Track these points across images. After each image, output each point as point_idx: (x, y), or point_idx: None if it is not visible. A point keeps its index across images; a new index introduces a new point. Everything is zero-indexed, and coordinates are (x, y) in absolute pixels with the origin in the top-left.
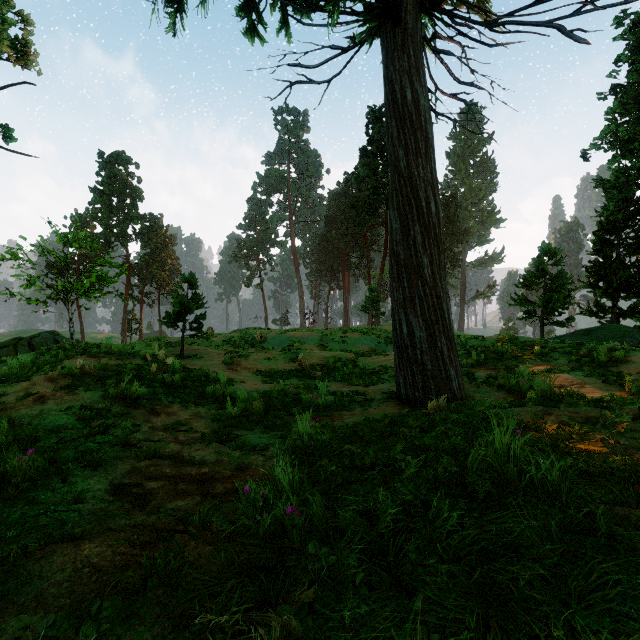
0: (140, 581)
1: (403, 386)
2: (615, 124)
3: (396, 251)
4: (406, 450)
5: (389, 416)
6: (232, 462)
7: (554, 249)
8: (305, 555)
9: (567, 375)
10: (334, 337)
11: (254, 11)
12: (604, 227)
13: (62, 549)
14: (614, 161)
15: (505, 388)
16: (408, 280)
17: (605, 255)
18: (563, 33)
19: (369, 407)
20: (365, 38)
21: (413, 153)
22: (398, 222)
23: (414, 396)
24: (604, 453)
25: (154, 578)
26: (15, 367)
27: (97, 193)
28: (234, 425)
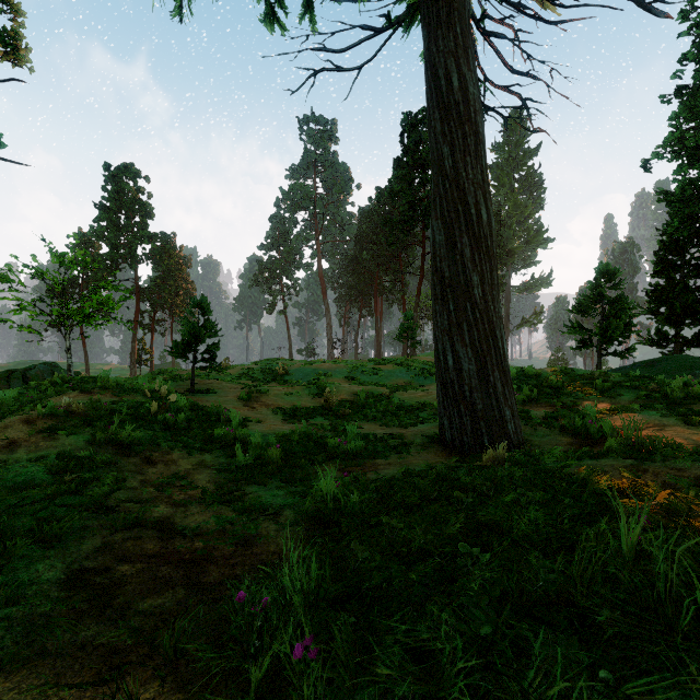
0: None
1: (448, 429)
2: (680, 130)
3: (440, 268)
4: (466, 528)
5: (434, 469)
6: (235, 533)
7: (613, 270)
8: None
9: (641, 415)
10: (365, 369)
11: None
12: (666, 246)
13: None
14: (680, 171)
15: (568, 430)
16: (454, 302)
17: (668, 277)
18: (640, 6)
19: (408, 454)
20: (402, 17)
21: (460, 150)
22: (442, 233)
23: (462, 441)
24: None
25: None
26: None
27: (103, 209)
28: (244, 478)
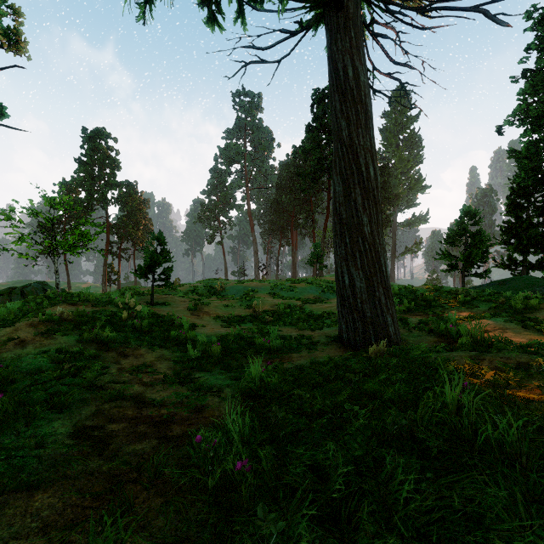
0: (86, 540)
1: (345, 331)
2: (526, 103)
3: (339, 211)
4: (352, 396)
5: (333, 359)
6: (190, 403)
7: (474, 211)
8: (254, 517)
9: (490, 321)
10: (284, 287)
11: (214, 3)
12: (516, 192)
13: (14, 500)
14: (525, 135)
15: (435, 332)
16: (350, 237)
17: (517, 216)
18: (488, 17)
19: (315, 350)
20: (311, 23)
21: (354, 124)
22: (341, 185)
23: (355, 340)
24: (543, 401)
25: (99, 538)
26: (3, 314)
27: (81, 163)
28: (194, 367)
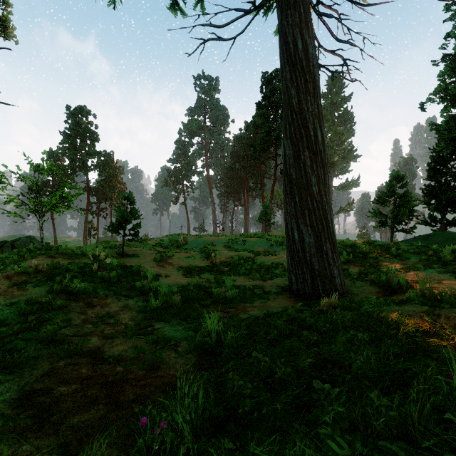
0: None
1: (295, 282)
2: (445, 83)
3: (289, 172)
4: (314, 362)
5: (287, 312)
6: (146, 359)
7: (401, 175)
8: None
9: (425, 272)
10: (238, 241)
11: None
12: (435, 160)
13: None
14: (445, 110)
15: (376, 283)
16: (299, 196)
17: (436, 180)
18: None
19: (267, 300)
20: (263, 2)
21: (303, 92)
22: (291, 149)
23: (304, 290)
24: None
25: None
26: None
27: (65, 136)
28: (155, 317)
